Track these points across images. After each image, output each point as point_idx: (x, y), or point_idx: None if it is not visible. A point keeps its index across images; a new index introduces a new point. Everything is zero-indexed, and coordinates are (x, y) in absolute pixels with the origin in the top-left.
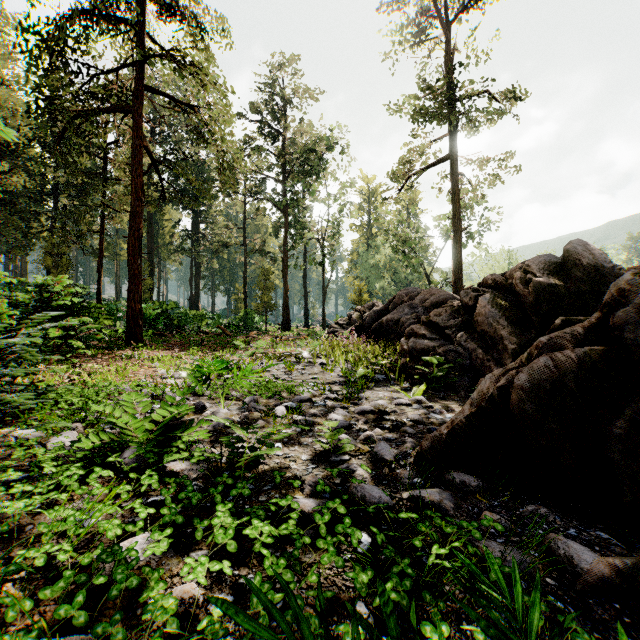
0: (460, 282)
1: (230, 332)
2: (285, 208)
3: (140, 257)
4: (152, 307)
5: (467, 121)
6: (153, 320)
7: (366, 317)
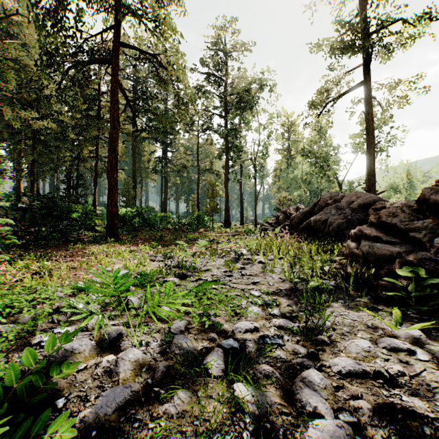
0: (373, 188)
1: (187, 228)
2: (226, 137)
3: (116, 172)
4: (131, 210)
5: (384, 46)
6: (132, 220)
7: (293, 217)
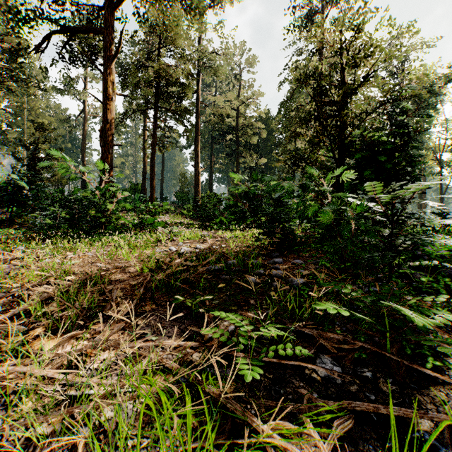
0: None
1: None
2: None
3: None
4: None
5: None
6: None
7: None
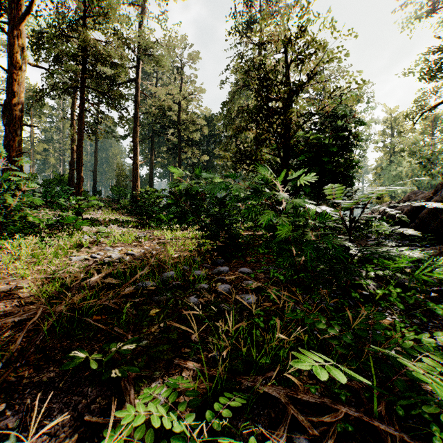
0: None
1: None
2: None
3: None
4: None
5: None
6: None
7: (382, 210)
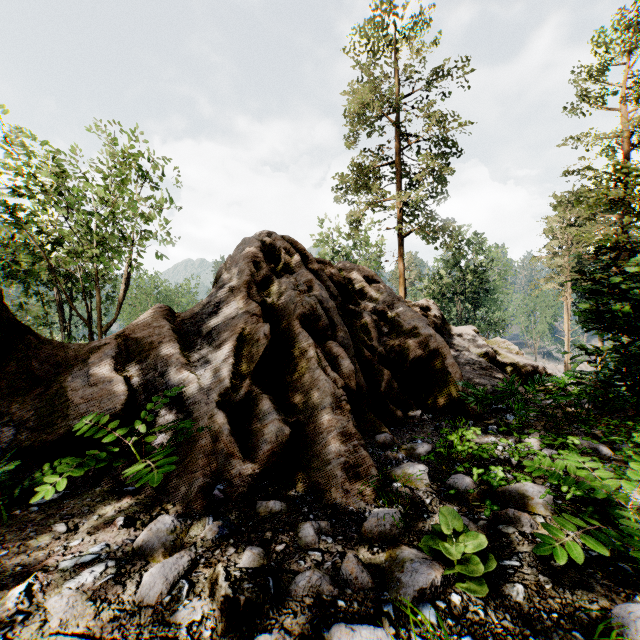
0: None
1: None
2: None
3: None
4: None
5: None
6: None
7: None
